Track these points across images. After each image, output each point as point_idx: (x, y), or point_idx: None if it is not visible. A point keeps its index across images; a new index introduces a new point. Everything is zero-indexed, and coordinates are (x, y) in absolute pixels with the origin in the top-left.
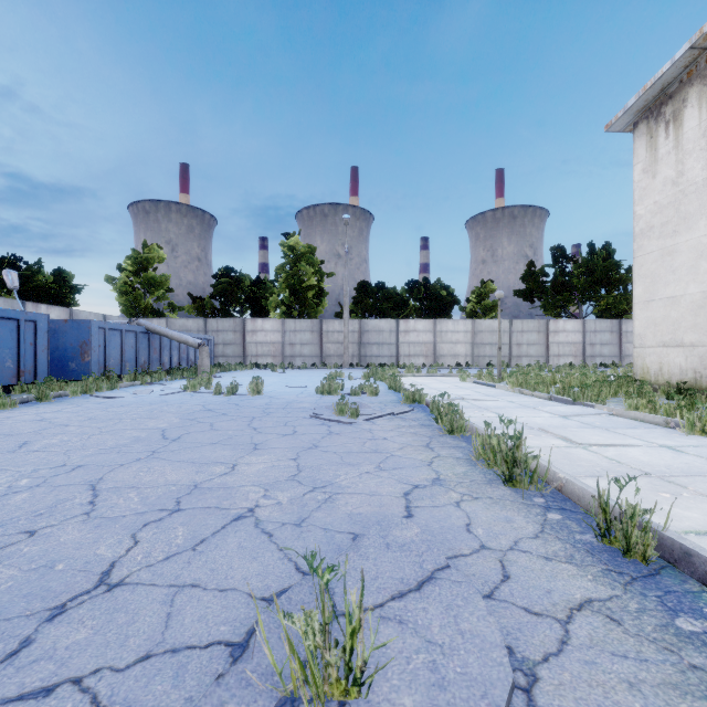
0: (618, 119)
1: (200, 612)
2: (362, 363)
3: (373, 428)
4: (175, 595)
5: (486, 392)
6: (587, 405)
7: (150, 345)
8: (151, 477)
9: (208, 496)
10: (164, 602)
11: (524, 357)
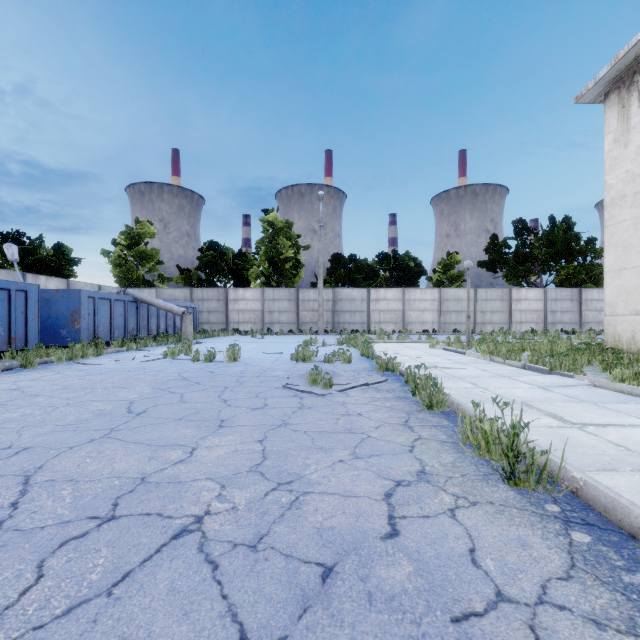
0: (588, 90)
1: None
2: (336, 330)
3: (347, 400)
4: None
5: (457, 360)
6: (565, 375)
7: (138, 313)
8: (97, 466)
9: (152, 496)
10: None
11: (488, 324)
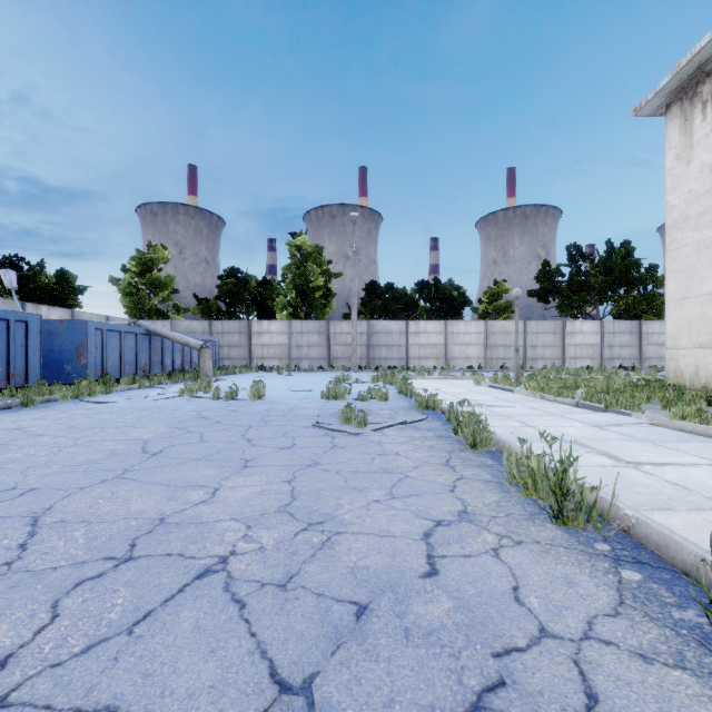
0: (648, 102)
1: None
2: (371, 366)
3: (383, 440)
4: None
5: (504, 397)
6: (621, 413)
7: (151, 347)
8: (111, 507)
9: (173, 536)
10: None
11: (539, 359)
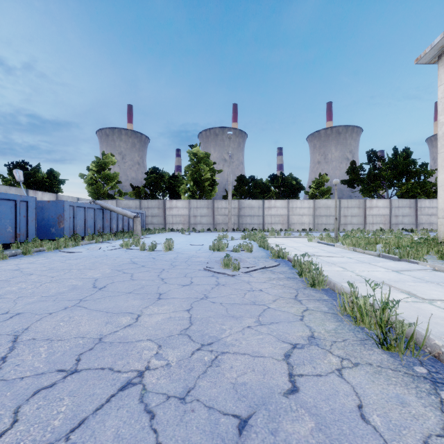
0: (425, 54)
1: None
2: (240, 229)
3: (251, 279)
4: None
5: (329, 250)
6: (411, 262)
7: (104, 217)
8: (67, 328)
9: (106, 353)
10: None
11: (348, 224)
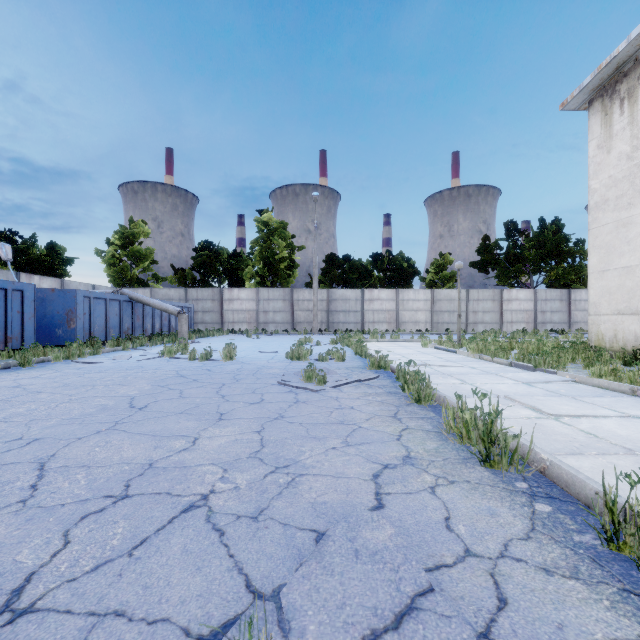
0: (573, 98)
1: None
2: (330, 330)
3: (340, 395)
4: (90, 631)
5: (448, 358)
6: (548, 372)
7: (133, 312)
8: (106, 454)
9: (161, 478)
10: None
11: (479, 323)
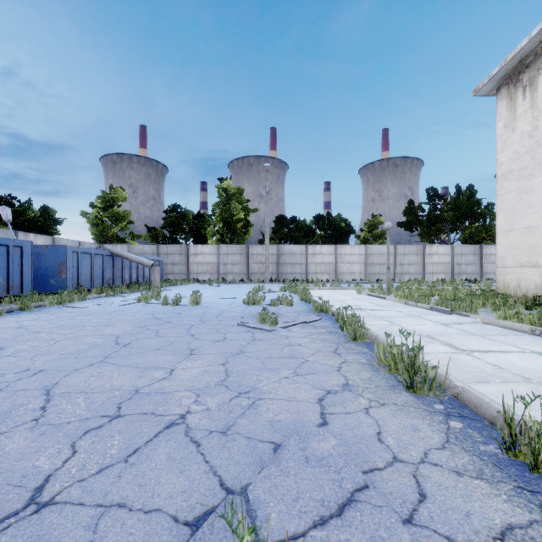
0: (484, 85)
1: (122, 541)
2: (280, 279)
3: (290, 334)
4: (100, 518)
5: (379, 303)
6: (462, 315)
7: (114, 265)
8: (100, 382)
9: (146, 402)
10: (87, 527)
11: (405, 274)
